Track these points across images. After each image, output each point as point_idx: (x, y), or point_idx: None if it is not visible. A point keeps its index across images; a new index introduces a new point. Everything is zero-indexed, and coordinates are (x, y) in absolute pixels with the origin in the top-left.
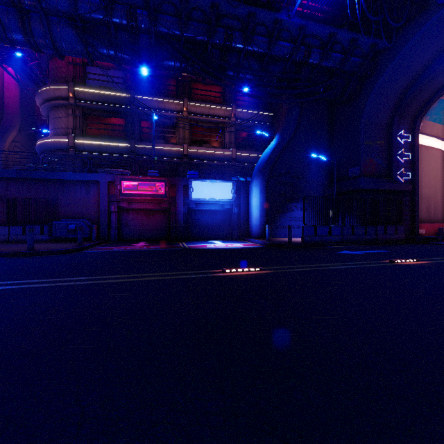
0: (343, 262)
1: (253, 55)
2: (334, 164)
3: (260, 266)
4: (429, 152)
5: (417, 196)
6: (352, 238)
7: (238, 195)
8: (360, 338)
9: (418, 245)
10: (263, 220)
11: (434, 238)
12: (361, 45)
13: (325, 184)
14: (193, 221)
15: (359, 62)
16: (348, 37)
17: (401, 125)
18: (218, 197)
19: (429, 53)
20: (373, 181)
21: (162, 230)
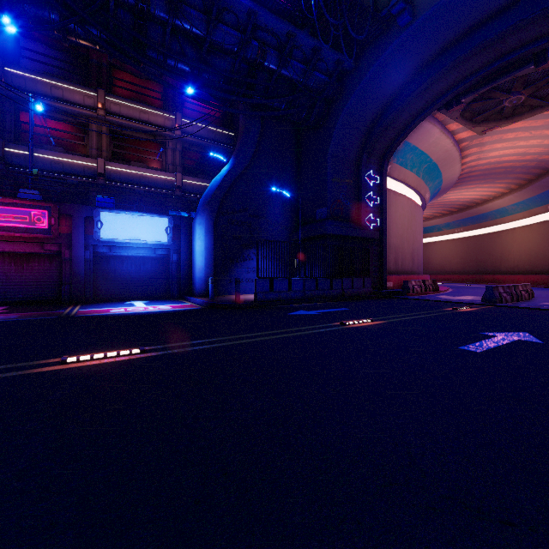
0: (284, 328)
1: (187, 35)
2: (301, 203)
3: (152, 343)
4: (397, 198)
5: (385, 245)
6: (316, 294)
7: (178, 236)
8: (142, 545)
9: (383, 300)
10: (211, 271)
11: (399, 292)
12: (326, 59)
13: (291, 228)
14: (105, 273)
15: (325, 80)
16: (310, 43)
17: (370, 164)
18: (145, 237)
19: (393, 84)
20: (341, 225)
21: (48, 287)
